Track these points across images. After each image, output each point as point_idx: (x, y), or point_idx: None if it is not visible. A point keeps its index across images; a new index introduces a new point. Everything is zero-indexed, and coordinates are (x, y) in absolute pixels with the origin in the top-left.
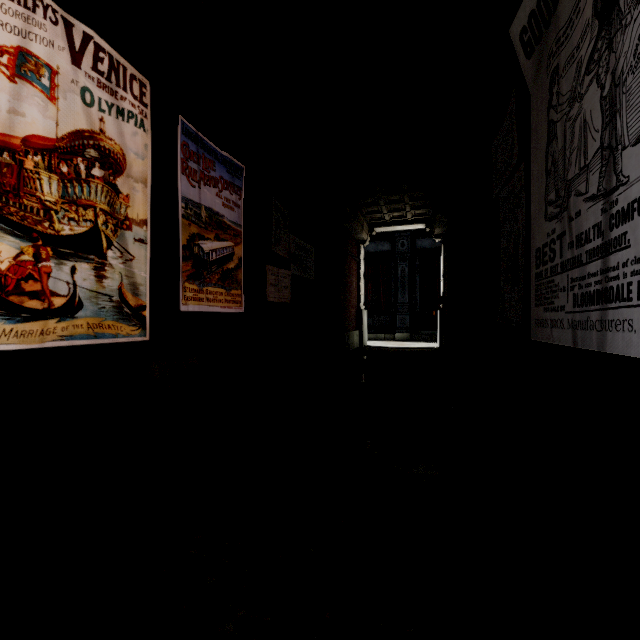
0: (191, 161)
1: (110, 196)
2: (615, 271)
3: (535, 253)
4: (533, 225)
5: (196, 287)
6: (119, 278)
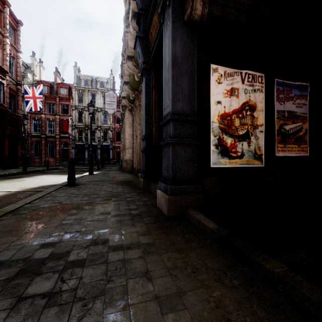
0: (280, 94)
1: (251, 119)
2: None
3: None
4: None
5: (282, 145)
6: (254, 145)
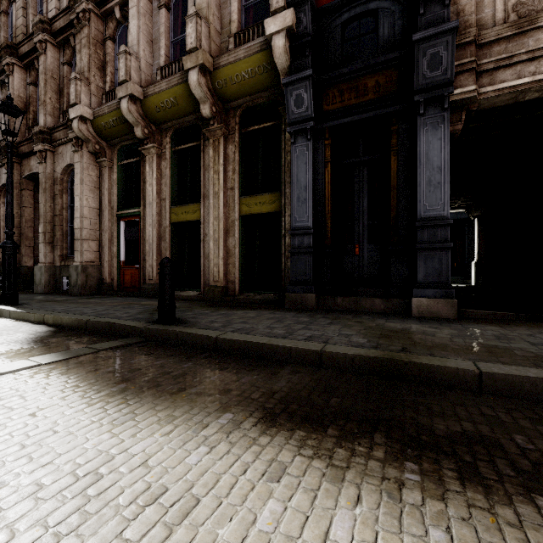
0: None
1: None
2: None
3: None
4: None
5: None
6: None
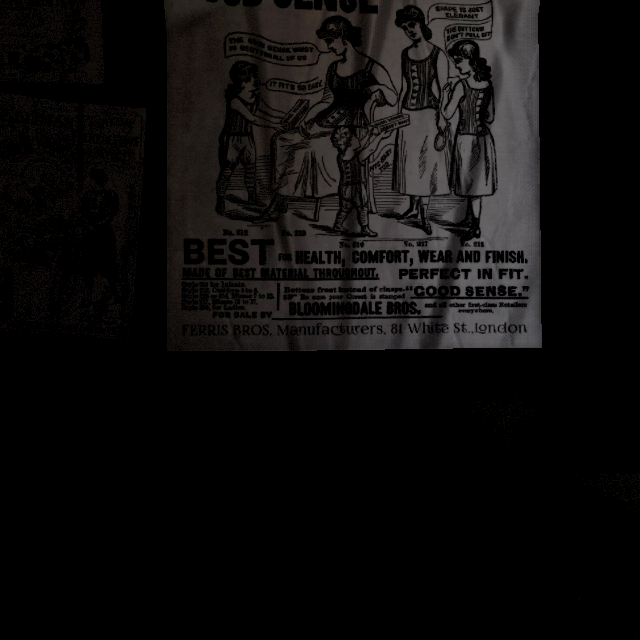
0: None
1: None
2: (361, 292)
3: (184, 243)
4: (176, 206)
5: None
6: None
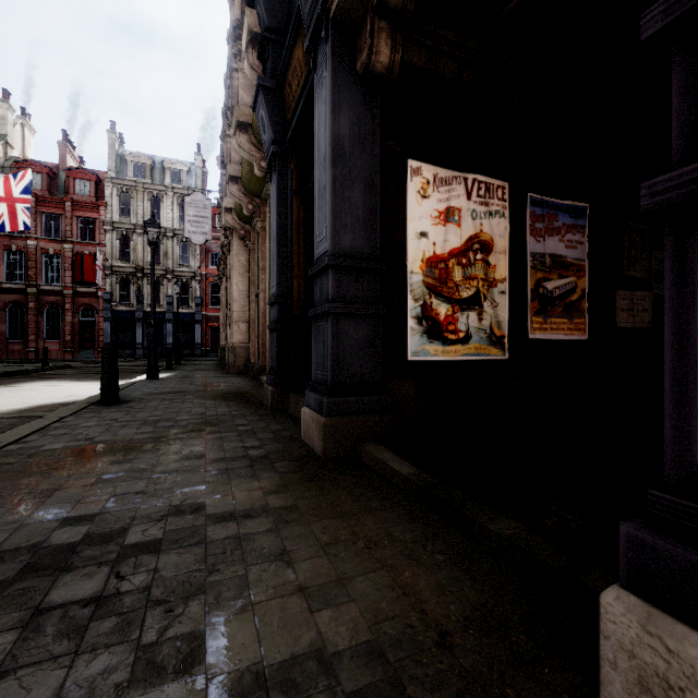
0: (537, 223)
1: (485, 269)
2: None
3: None
4: None
5: (541, 320)
6: (490, 319)
